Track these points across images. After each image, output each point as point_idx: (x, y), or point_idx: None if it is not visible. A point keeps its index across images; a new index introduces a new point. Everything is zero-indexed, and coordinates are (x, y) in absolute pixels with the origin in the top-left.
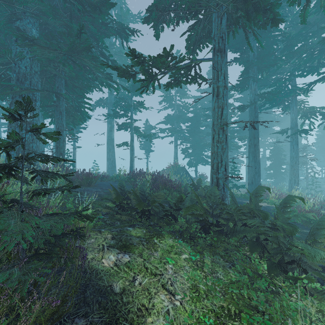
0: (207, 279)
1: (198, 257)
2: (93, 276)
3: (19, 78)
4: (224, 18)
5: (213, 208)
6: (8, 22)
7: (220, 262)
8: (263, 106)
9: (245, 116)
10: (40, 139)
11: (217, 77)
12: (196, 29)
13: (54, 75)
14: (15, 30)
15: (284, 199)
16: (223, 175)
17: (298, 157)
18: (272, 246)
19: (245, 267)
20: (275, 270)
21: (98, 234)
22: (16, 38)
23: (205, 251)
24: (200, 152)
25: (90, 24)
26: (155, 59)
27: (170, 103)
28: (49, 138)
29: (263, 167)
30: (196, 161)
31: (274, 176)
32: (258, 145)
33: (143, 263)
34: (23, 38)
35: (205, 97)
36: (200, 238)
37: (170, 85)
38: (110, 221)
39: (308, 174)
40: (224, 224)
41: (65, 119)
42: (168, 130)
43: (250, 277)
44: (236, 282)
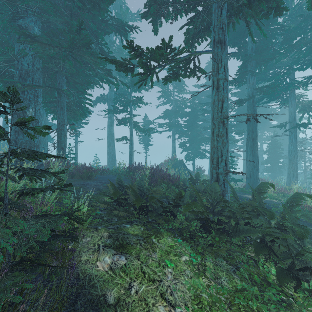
0: (211, 288)
1: (199, 258)
2: (86, 283)
3: (21, 75)
4: (224, 8)
5: (214, 206)
6: (11, 21)
7: (223, 265)
8: (261, 100)
9: (242, 110)
10: (28, 134)
11: (217, 69)
12: (195, 22)
13: (56, 72)
14: (18, 28)
15: (291, 197)
16: (223, 171)
17: (296, 150)
18: (279, 248)
19: (251, 273)
20: (287, 278)
21: (95, 232)
22: (19, 36)
23: (207, 253)
24: (197, 146)
25: (90, 21)
26: (153, 51)
27: (168, 98)
28: (38, 132)
29: (260, 160)
30: (193, 155)
31: (271, 170)
32: (256, 139)
33: (141, 266)
34: (25, 36)
35: (202, 92)
36: (201, 237)
37: (168, 79)
38: (108, 217)
39: (306, 168)
40: (226, 222)
41: (66, 114)
42: (166, 124)
43: (257, 284)
44: (242, 290)
